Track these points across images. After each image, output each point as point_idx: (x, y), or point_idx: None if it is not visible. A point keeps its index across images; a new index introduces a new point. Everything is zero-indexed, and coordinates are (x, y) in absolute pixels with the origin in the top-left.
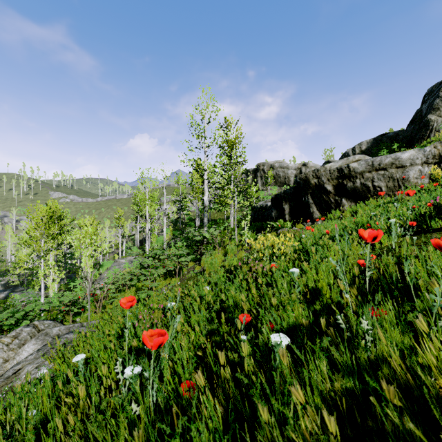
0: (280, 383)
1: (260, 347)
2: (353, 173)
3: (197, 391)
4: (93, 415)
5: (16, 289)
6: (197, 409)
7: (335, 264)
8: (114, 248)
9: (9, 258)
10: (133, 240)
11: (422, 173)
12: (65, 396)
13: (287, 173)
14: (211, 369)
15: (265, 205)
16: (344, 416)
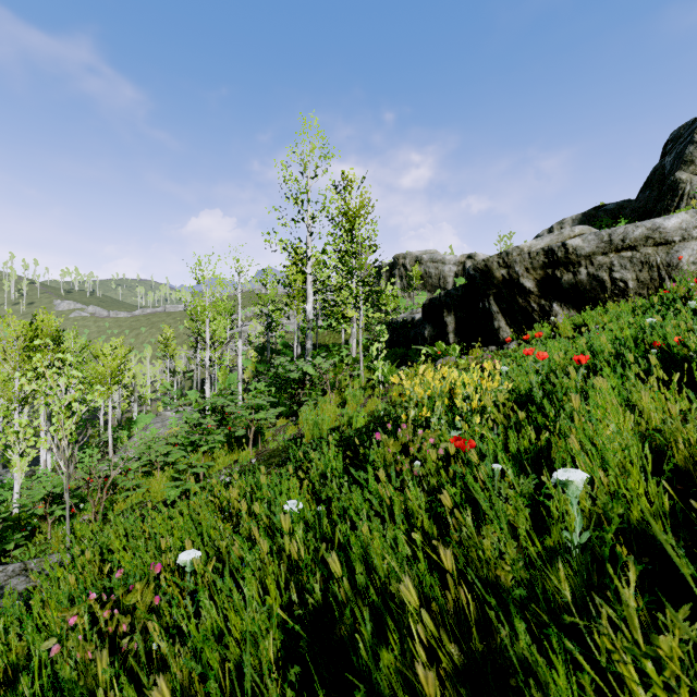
0: None
1: None
2: (573, 256)
3: None
4: None
5: None
6: None
7: None
8: (160, 393)
9: None
10: (192, 379)
11: None
12: None
13: (443, 271)
14: None
15: (411, 319)
16: None
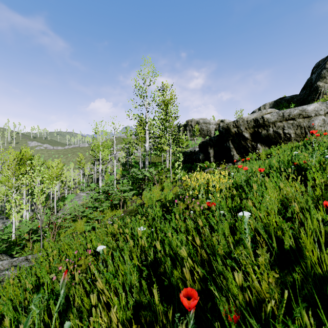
0: None
1: None
2: (266, 122)
3: None
4: None
5: None
6: None
7: None
8: (77, 185)
9: None
10: (92, 178)
11: (325, 122)
12: None
13: (209, 127)
14: None
15: (194, 150)
16: None
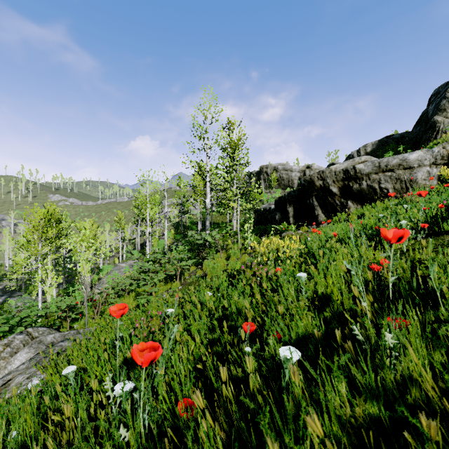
0: (288, 401)
1: (265, 358)
2: (359, 174)
3: (195, 412)
4: (78, 439)
5: (13, 294)
6: (195, 433)
7: (350, 268)
8: (114, 252)
9: (7, 262)
10: (134, 244)
11: (430, 175)
12: (53, 412)
13: (291, 176)
14: (212, 383)
15: (269, 208)
16: (366, 445)
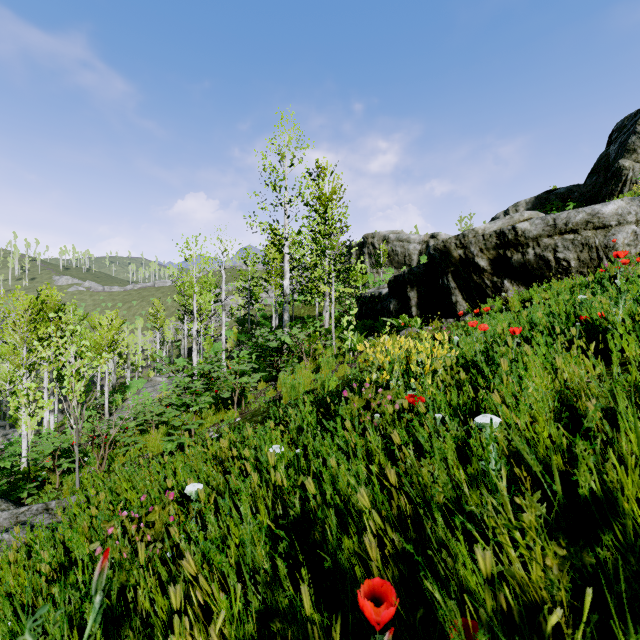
0: None
1: None
2: (522, 238)
3: None
4: None
5: None
6: None
7: None
8: (150, 361)
9: None
10: (179, 348)
11: (638, 237)
12: None
13: (408, 249)
14: None
15: (378, 293)
16: None
